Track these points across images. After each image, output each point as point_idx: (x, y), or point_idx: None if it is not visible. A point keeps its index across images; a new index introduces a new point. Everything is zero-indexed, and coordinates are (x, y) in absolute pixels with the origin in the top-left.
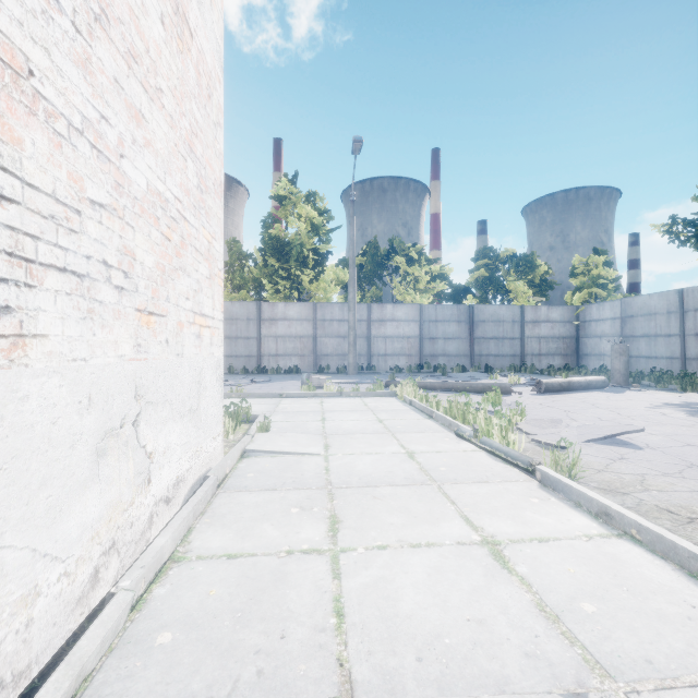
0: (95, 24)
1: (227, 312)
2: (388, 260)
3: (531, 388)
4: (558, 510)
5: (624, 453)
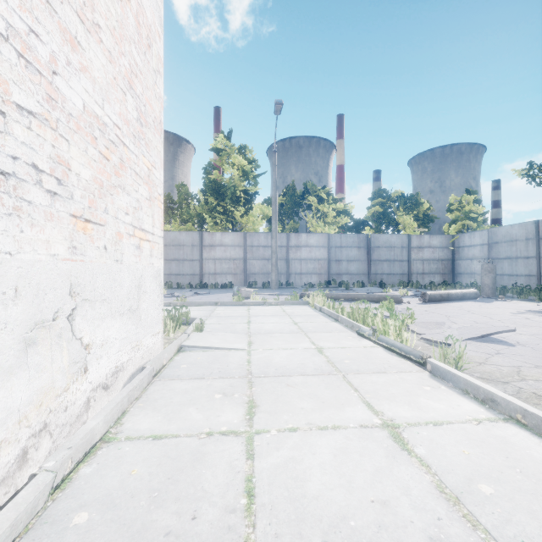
0: None
1: (176, 240)
2: (303, 199)
3: (417, 299)
4: (449, 397)
5: (499, 349)
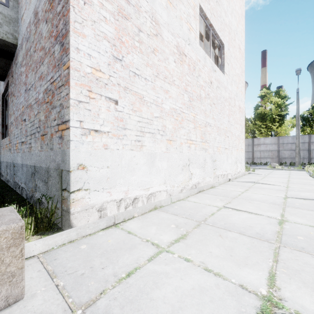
0: (234, 123)
1: None
2: None
3: None
4: (311, 181)
5: None
